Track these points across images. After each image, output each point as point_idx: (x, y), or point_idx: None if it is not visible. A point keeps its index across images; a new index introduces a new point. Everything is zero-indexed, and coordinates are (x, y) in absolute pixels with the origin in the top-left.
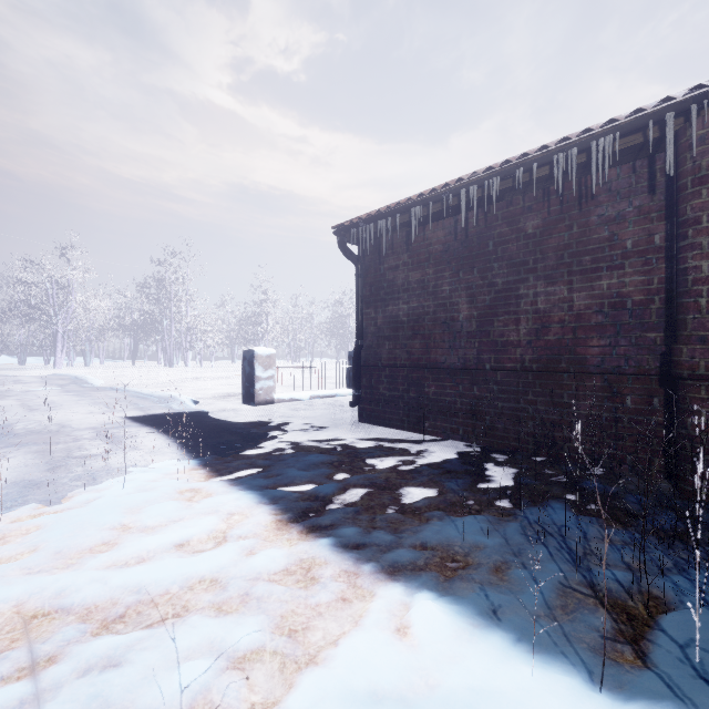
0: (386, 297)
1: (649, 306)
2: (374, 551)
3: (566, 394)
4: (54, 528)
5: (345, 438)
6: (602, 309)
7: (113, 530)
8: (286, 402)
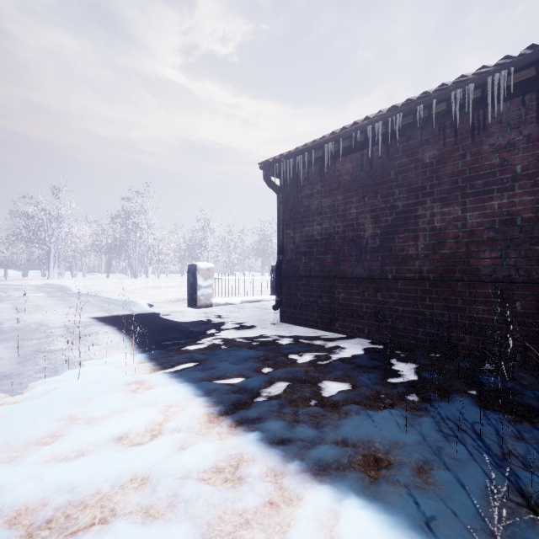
0: (302, 220)
1: (538, 222)
2: (299, 447)
3: (460, 300)
4: (9, 419)
5: (269, 335)
6: (493, 226)
7: (61, 421)
8: (222, 306)
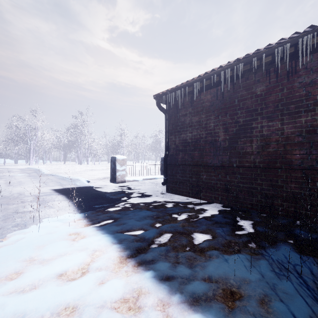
0: (180, 130)
1: None
2: (179, 283)
3: (280, 180)
4: None
5: (159, 201)
6: (301, 134)
7: (24, 262)
8: (131, 182)
